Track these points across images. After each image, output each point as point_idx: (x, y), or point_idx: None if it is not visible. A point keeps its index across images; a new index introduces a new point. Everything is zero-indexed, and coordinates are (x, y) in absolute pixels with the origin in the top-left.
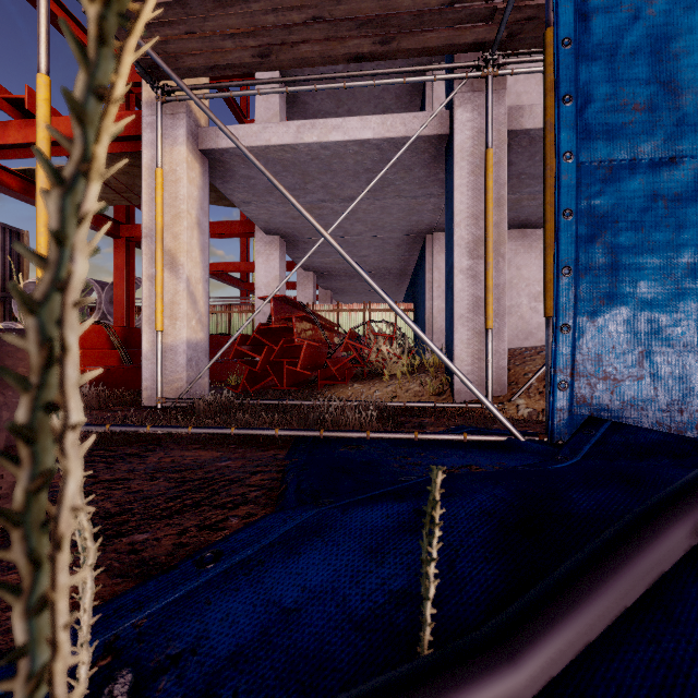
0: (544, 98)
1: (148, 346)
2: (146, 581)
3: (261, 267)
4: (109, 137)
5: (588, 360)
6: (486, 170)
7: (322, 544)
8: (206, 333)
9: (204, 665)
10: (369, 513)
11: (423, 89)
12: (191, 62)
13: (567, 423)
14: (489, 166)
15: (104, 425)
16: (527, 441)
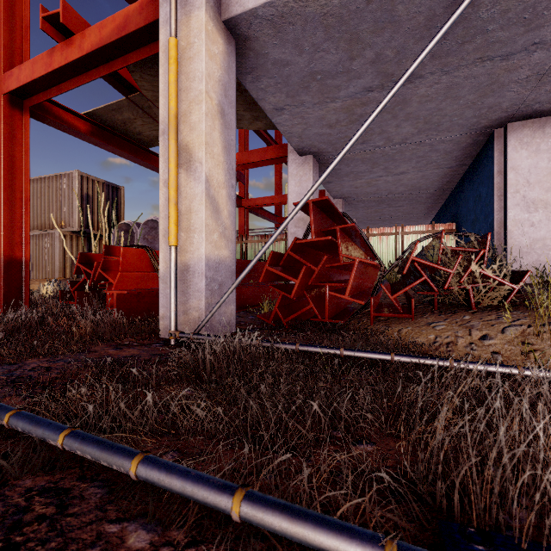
0: None
1: (165, 266)
2: None
3: (293, 190)
4: None
5: None
6: None
7: None
8: (232, 250)
9: None
10: None
11: None
12: None
13: None
14: None
15: (3, 413)
16: None
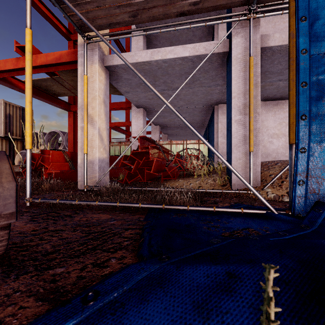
0: (289, 20)
1: (80, 160)
2: (51, 312)
3: (134, 123)
4: None
5: (316, 168)
6: (250, 68)
7: (165, 295)
8: (108, 154)
9: None
10: (196, 271)
11: (213, 34)
12: (99, 22)
13: (303, 204)
14: (251, 65)
15: (56, 200)
16: (279, 213)
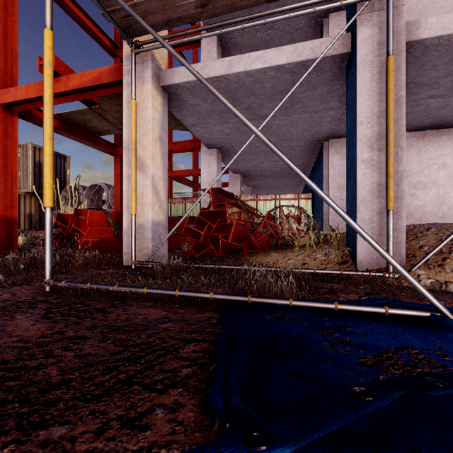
0: None
1: (127, 224)
2: None
3: (204, 171)
4: None
5: None
6: (388, 74)
7: None
8: (165, 215)
9: None
10: None
11: (320, 35)
12: (153, 19)
13: None
14: (390, 70)
15: (86, 283)
16: None
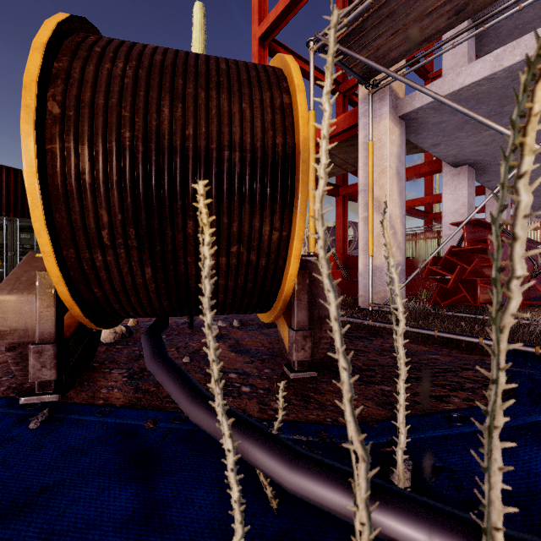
0: None
1: (362, 266)
2: None
3: (447, 197)
4: (531, 138)
5: None
6: None
7: None
8: (403, 256)
9: (463, 482)
10: None
11: None
12: (394, 54)
13: None
14: None
15: (343, 316)
16: None
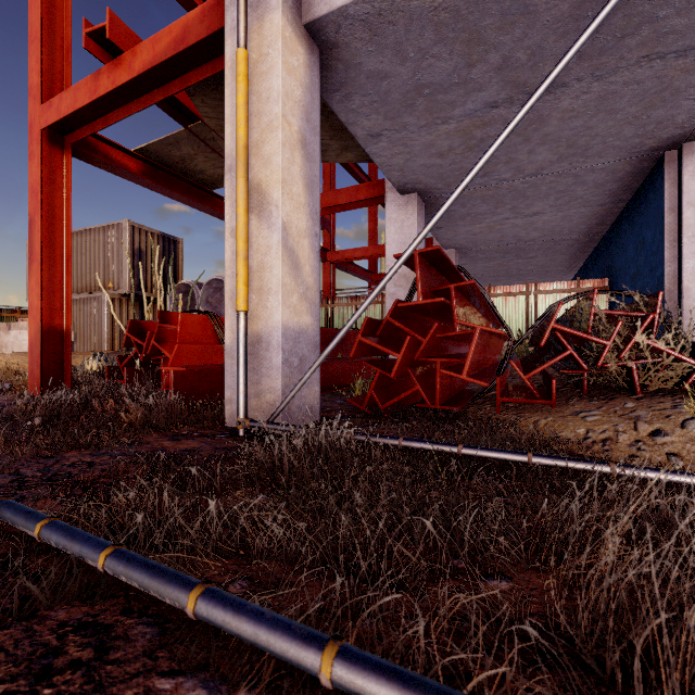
0: None
1: (232, 336)
2: None
3: (392, 238)
4: None
5: None
6: None
7: None
8: (315, 316)
9: None
10: None
11: None
12: None
13: None
14: None
15: (34, 522)
16: None
